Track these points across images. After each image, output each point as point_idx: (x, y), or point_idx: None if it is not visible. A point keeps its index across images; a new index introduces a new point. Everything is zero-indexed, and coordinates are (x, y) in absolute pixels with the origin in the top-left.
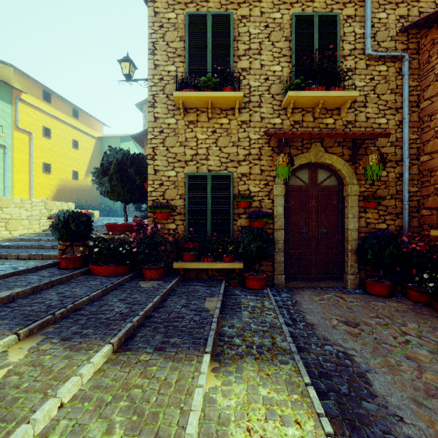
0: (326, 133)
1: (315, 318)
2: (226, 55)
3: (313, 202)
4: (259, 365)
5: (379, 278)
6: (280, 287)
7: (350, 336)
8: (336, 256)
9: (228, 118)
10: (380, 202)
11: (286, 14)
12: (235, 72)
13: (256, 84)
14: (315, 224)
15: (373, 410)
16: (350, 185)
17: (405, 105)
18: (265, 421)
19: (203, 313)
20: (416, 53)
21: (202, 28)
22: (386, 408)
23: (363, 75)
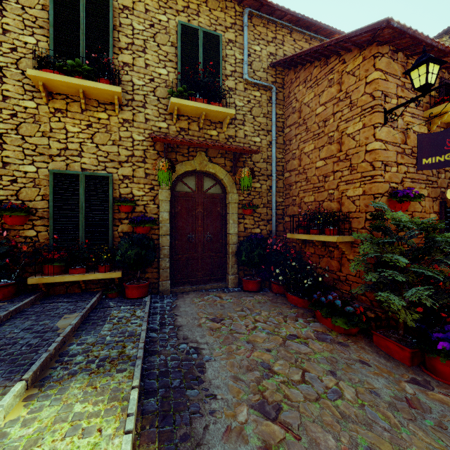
0: (205, 143)
1: (186, 319)
2: (105, 43)
3: (200, 208)
4: (91, 379)
5: (252, 276)
6: (165, 293)
7: (210, 331)
8: (220, 259)
9: (108, 113)
10: (256, 210)
11: (172, 20)
12: (113, 64)
13: (140, 83)
14: (202, 230)
15: (193, 396)
16: (231, 193)
17: (273, 129)
18: (62, 440)
19: (48, 333)
20: (282, 87)
21: (73, 4)
22: (207, 390)
23: (242, 97)
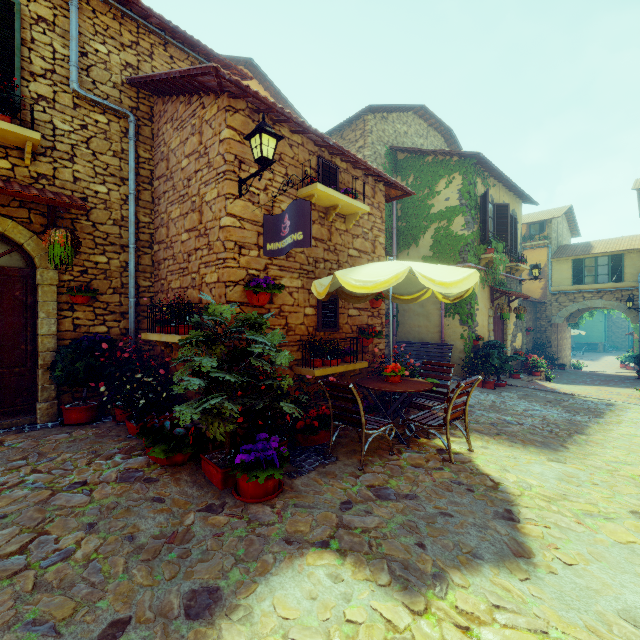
0: None
1: None
2: None
3: None
4: None
5: (83, 400)
6: None
7: None
8: (21, 377)
9: None
10: (98, 298)
11: None
12: None
13: None
14: None
15: None
16: (42, 269)
17: (131, 178)
18: None
19: None
20: (149, 119)
21: None
22: None
23: (70, 116)
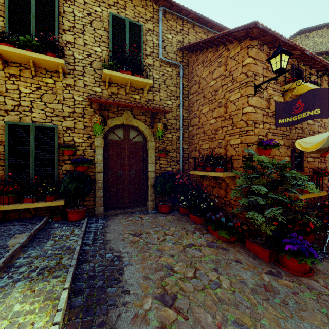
0: (129, 104)
1: (114, 235)
2: (51, 25)
3: (126, 152)
4: (31, 284)
5: (165, 201)
6: (99, 216)
7: (130, 243)
8: (142, 189)
9: (54, 79)
10: (168, 154)
11: (105, 11)
12: (57, 41)
13: (80, 57)
14: (128, 168)
15: (112, 292)
16: (150, 141)
17: (181, 95)
18: None
19: None
20: (187, 65)
21: None
22: (123, 287)
23: (158, 71)
